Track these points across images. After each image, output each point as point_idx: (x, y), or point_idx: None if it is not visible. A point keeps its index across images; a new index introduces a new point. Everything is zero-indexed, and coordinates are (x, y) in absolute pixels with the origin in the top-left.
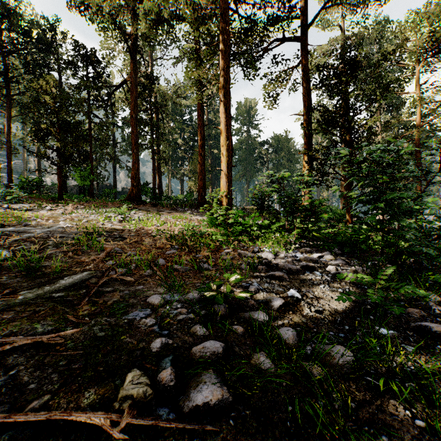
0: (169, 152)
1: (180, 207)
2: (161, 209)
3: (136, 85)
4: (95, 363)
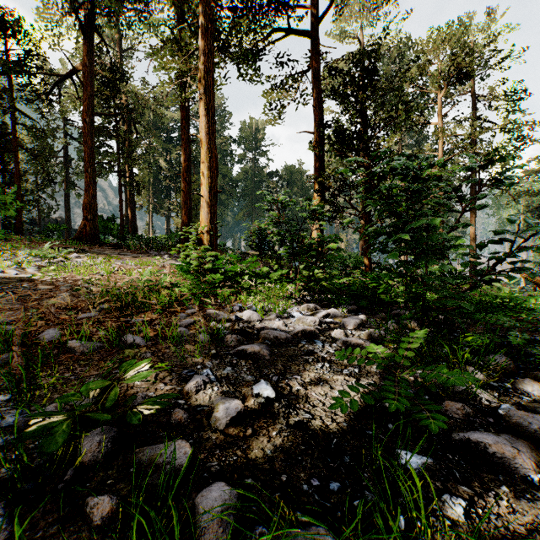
0: (150, 179)
1: (156, 250)
2: (125, 252)
3: (90, 77)
4: None
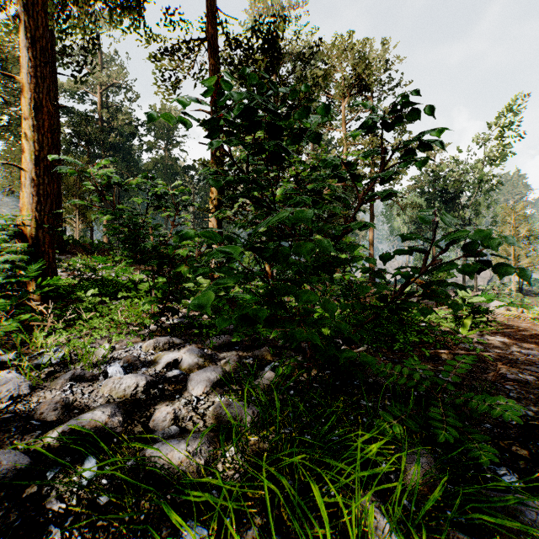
0: None
1: None
2: None
3: None
4: None
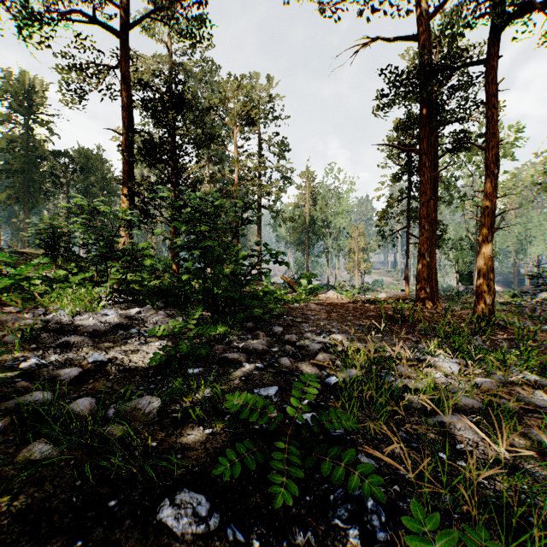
0: None
1: None
2: None
3: None
4: None
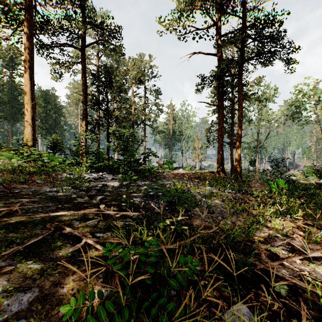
0: None
1: None
2: None
3: None
4: (61, 201)
